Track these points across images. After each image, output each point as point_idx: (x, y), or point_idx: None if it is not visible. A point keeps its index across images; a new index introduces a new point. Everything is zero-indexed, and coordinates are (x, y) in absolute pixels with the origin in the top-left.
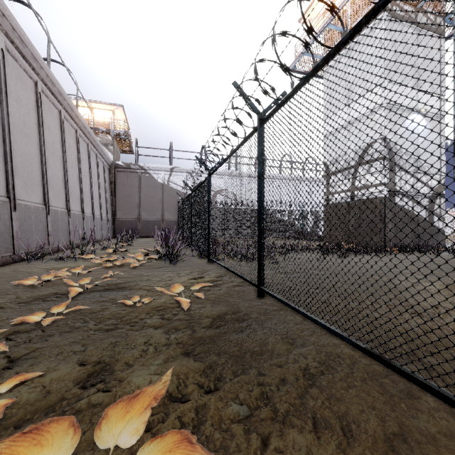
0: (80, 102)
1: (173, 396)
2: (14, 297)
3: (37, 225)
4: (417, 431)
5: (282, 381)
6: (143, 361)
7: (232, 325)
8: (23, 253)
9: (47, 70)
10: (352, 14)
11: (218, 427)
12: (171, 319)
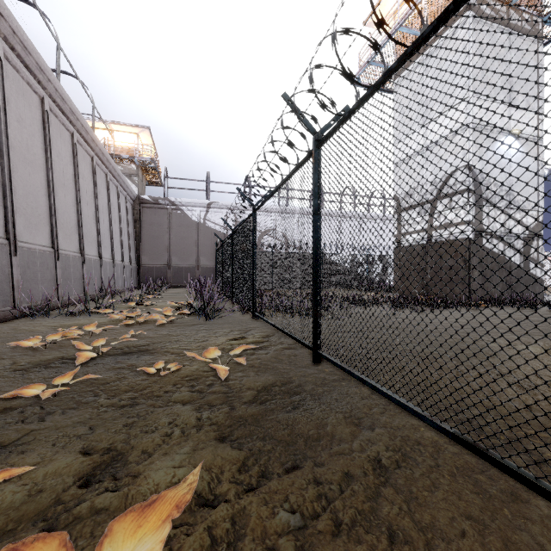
0: (98, 123)
1: (202, 497)
2: (10, 363)
3: (43, 272)
4: (528, 550)
5: (346, 477)
6: (166, 449)
7: (281, 400)
8: (25, 307)
9: (56, 83)
10: (429, 14)
11: (261, 543)
12: (204, 392)
